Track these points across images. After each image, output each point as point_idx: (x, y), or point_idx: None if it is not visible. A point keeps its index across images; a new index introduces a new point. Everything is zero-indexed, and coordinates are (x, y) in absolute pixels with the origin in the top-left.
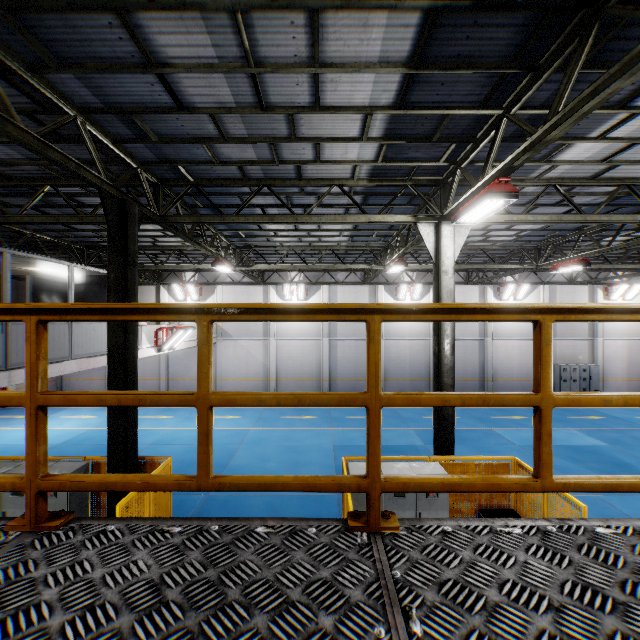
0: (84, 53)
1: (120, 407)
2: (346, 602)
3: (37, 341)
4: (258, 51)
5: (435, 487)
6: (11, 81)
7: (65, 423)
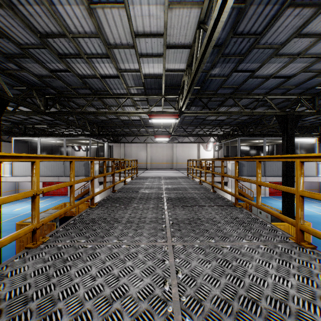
0: (254, 85)
1: (285, 193)
2: (215, 204)
3: (212, 164)
4: (294, 53)
5: (241, 199)
6: (247, 98)
7: (310, 208)
